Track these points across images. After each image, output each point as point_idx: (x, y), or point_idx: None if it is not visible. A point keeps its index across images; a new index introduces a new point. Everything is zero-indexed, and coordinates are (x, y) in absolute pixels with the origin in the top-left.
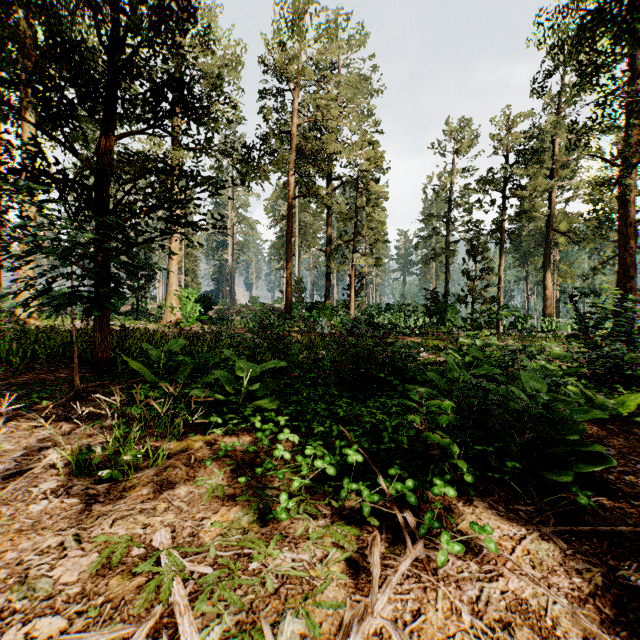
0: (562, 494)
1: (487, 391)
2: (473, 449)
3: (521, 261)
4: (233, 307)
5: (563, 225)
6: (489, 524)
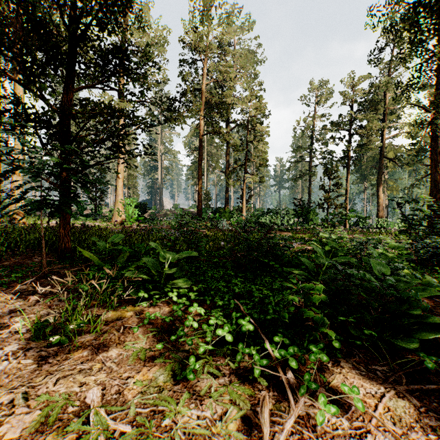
0: (411, 358)
1: (349, 275)
2: (337, 319)
3: (361, 179)
4: (161, 211)
5: (390, 154)
6: (354, 383)
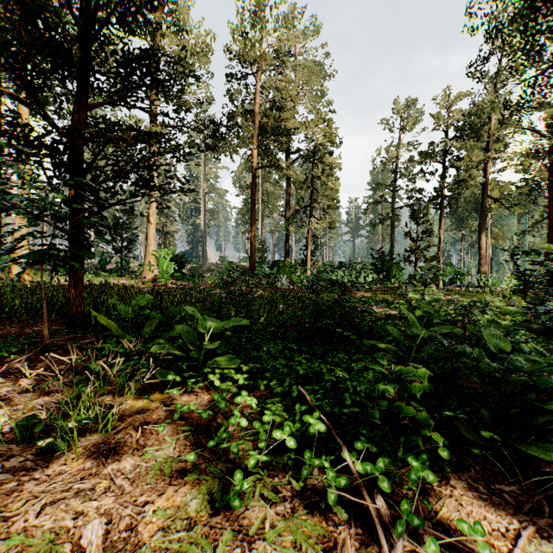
0: None
1: (458, 354)
2: (442, 415)
3: (457, 225)
4: (205, 265)
5: (495, 193)
6: (473, 513)
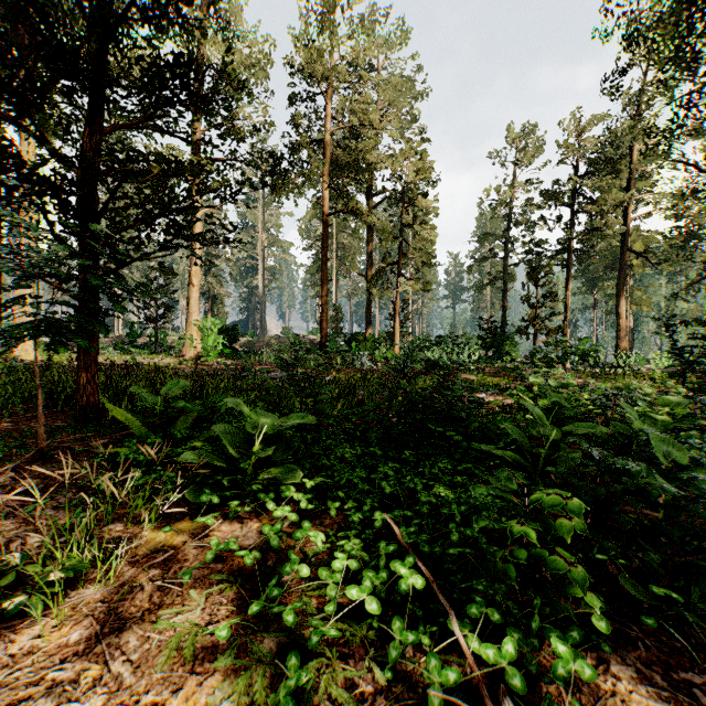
0: None
1: (616, 471)
2: (591, 558)
3: (588, 286)
4: (263, 339)
5: (638, 245)
6: None
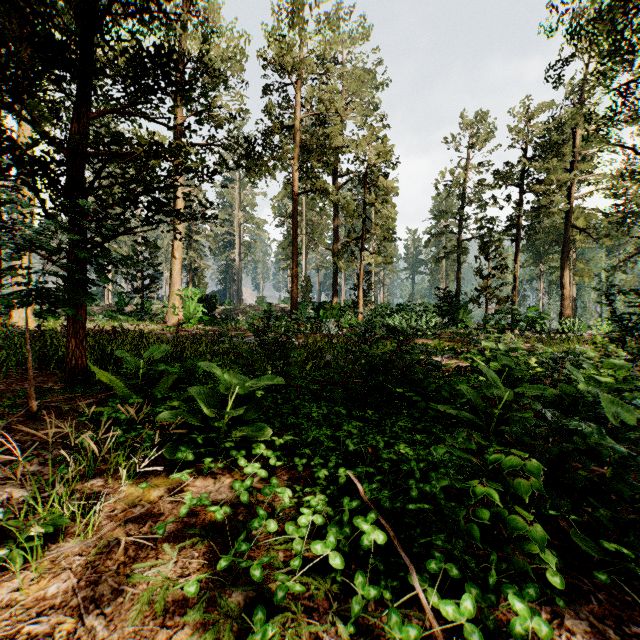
0: None
1: (568, 432)
2: (544, 514)
3: (535, 259)
4: (239, 307)
5: (580, 222)
6: None
